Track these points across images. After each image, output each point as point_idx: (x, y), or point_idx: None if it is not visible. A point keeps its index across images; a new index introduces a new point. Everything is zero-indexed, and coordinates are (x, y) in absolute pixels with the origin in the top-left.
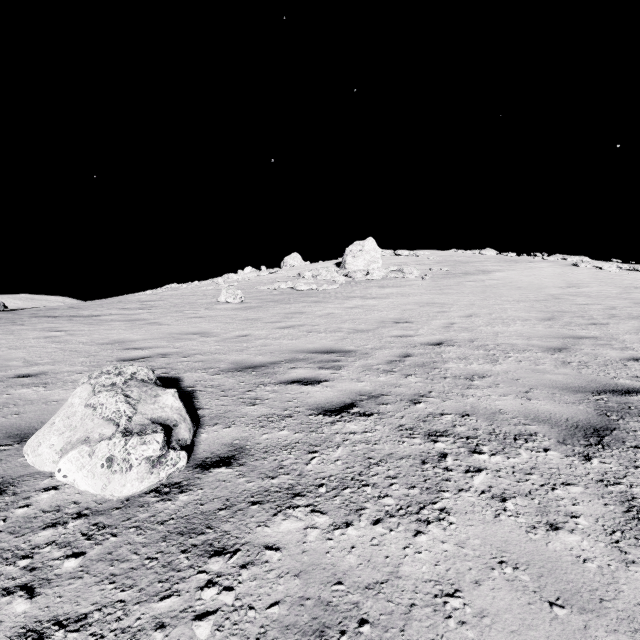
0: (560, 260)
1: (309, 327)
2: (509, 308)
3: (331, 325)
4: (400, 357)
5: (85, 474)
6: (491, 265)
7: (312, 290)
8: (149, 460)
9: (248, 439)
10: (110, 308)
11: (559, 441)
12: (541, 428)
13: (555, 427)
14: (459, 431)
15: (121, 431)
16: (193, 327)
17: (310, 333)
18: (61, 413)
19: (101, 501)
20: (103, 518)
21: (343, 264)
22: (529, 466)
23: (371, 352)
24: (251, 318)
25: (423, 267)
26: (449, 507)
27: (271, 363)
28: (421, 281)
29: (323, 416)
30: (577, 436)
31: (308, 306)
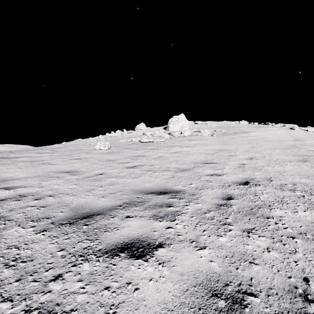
0: (282, 126)
1: (147, 167)
2: (272, 153)
3: (162, 165)
4: (224, 199)
5: None
6: (247, 128)
7: (150, 142)
8: None
9: None
10: (30, 152)
11: None
12: None
13: None
14: None
15: None
16: (69, 166)
17: (148, 172)
18: None
19: None
20: None
21: (167, 128)
22: None
23: (197, 192)
24: (111, 159)
25: (211, 129)
26: None
27: (109, 209)
28: (211, 137)
29: None
30: None
31: (148, 151)
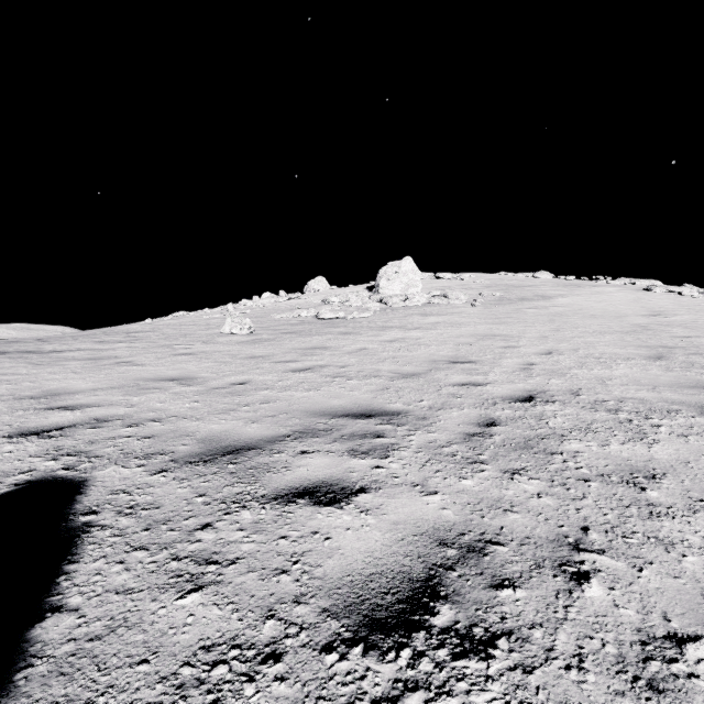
0: (627, 284)
1: (334, 369)
2: (595, 342)
3: (365, 366)
4: (481, 426)
5: None
6: (550, 289)
7: (339, 319)
8: None
9: None
10: (84, 341)
11: None
12: None
13: None
14: None
15: None
16: (175, 369)
17: (336, 379)
18: None
19: None
20: None
21: (376, 288)
22: None
23: (431, 415)
24: (258, 355)
25: (470, 292)
26: None
27: (268, 440)
28: (471, 308)
29: (363, 654)
30: None
31: (334, 339)
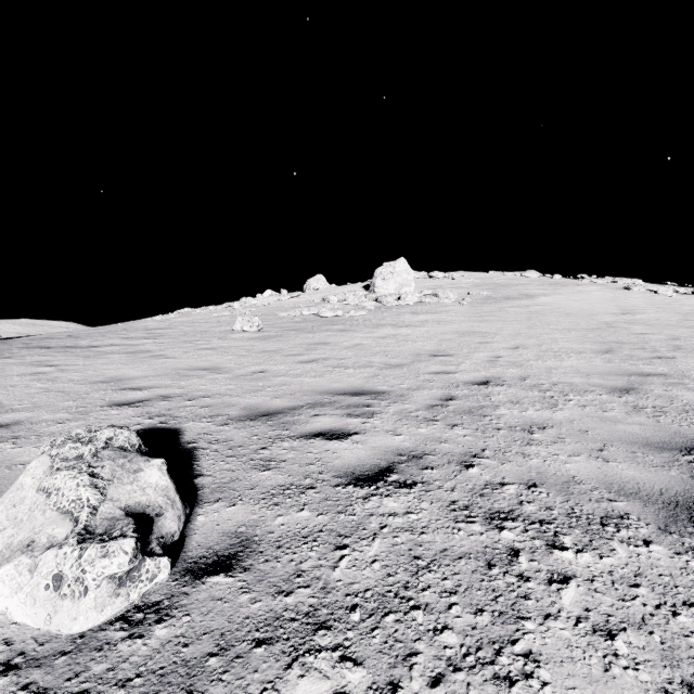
0: (610, 283)
1: (335, 361)
2: (560, 338)
3: (360, 359)
4: (442, 400)
5: (22, 600)
6: (535, 289)
7: (338, 317)
8: (113, 578)
9: (257, 525)
10: (112, 337)
11: (660, 528)
12: (632, 506)
13: (649, 504)
14: (528, 511)
15: (78, 532)
16: (203, 361)
17: (336, 369)
18: (6, 498)
19: (44, 639)
20: (40, 673)
21: (372, 287)
22: (631, 571)
23: (407, 394)
24: (269, 350)
25: (460, 291)
26: (536, 650)
27: (290, 408)
28: (459, 307)
29: (354, 487)
30: (681, 519)
31: (334, 335)
